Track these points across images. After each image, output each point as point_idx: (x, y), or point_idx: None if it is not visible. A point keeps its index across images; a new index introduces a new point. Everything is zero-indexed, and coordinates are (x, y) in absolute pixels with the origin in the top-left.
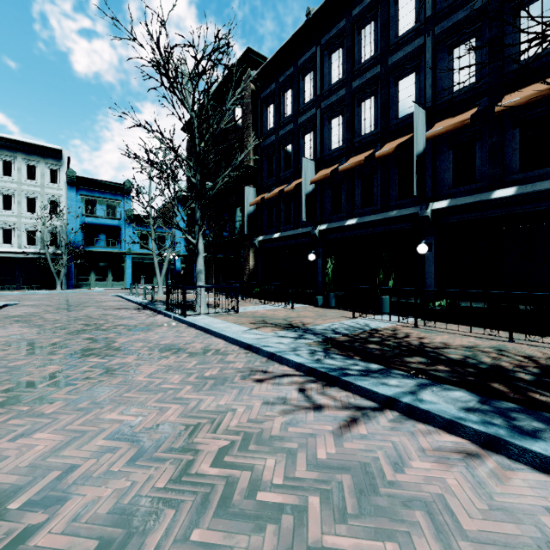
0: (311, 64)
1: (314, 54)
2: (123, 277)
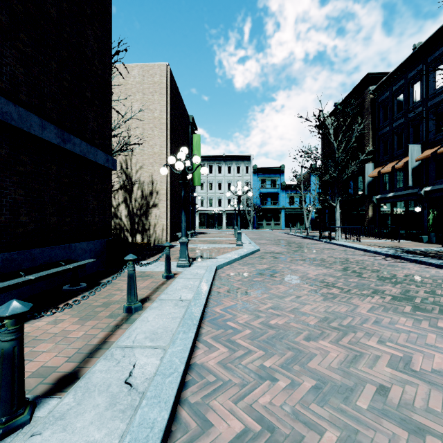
0: (418, 76)
1: (420, 70)
2: (279, 222)
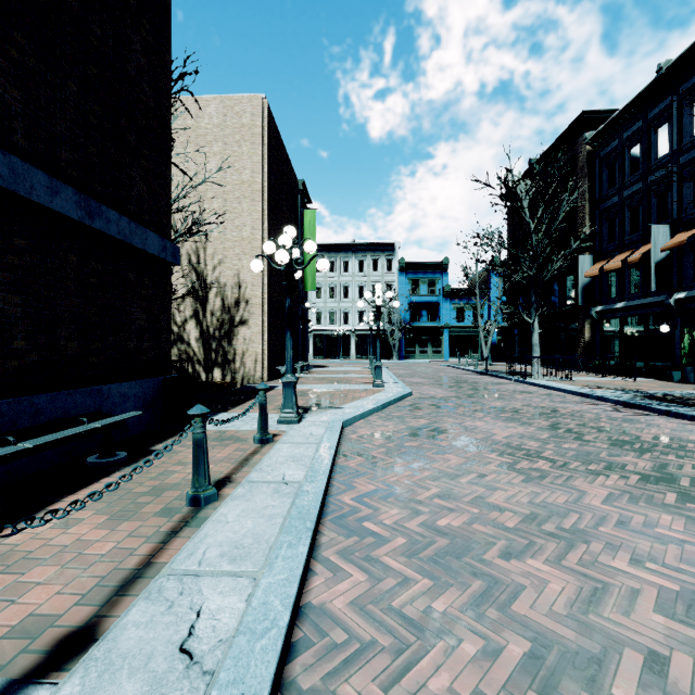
0: (665, 115)
1: (669, 105)
2: (441, 349)
